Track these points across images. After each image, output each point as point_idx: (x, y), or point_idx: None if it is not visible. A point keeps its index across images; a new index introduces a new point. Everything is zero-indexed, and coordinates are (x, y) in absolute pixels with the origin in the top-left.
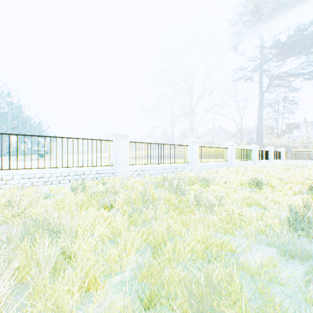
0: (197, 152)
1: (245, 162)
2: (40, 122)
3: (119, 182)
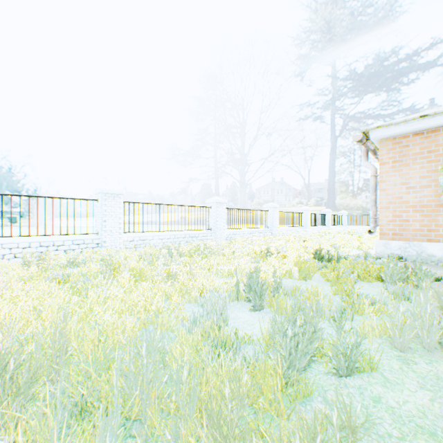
0: (224, 216)
1: (292, 229)
2: (7, 168)
3: (102, 255)
